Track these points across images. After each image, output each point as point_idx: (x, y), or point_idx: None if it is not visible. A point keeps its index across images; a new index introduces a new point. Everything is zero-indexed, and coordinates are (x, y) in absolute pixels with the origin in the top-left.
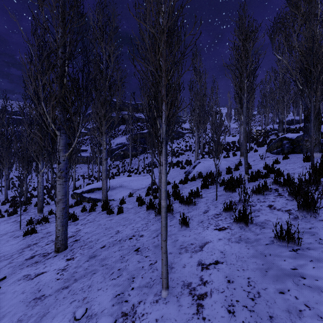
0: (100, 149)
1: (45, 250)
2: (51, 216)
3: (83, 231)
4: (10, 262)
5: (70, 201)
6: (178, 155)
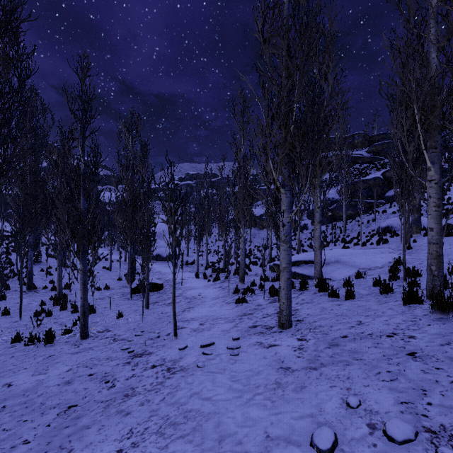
0: (312, 208)
1: (265, 323)
2: (254, 288)
3: (303, 312)
4: (235, 325)
5: (270, 274)
6: (444, 214)
